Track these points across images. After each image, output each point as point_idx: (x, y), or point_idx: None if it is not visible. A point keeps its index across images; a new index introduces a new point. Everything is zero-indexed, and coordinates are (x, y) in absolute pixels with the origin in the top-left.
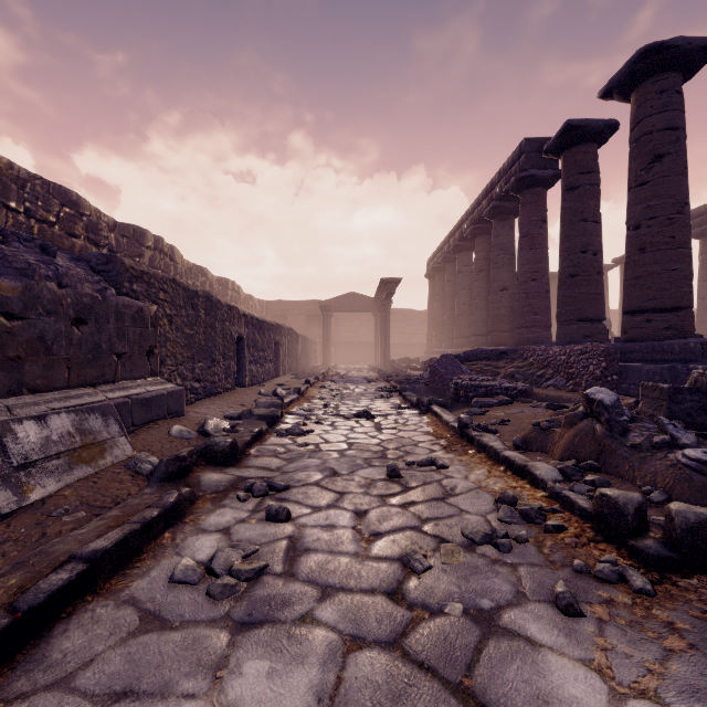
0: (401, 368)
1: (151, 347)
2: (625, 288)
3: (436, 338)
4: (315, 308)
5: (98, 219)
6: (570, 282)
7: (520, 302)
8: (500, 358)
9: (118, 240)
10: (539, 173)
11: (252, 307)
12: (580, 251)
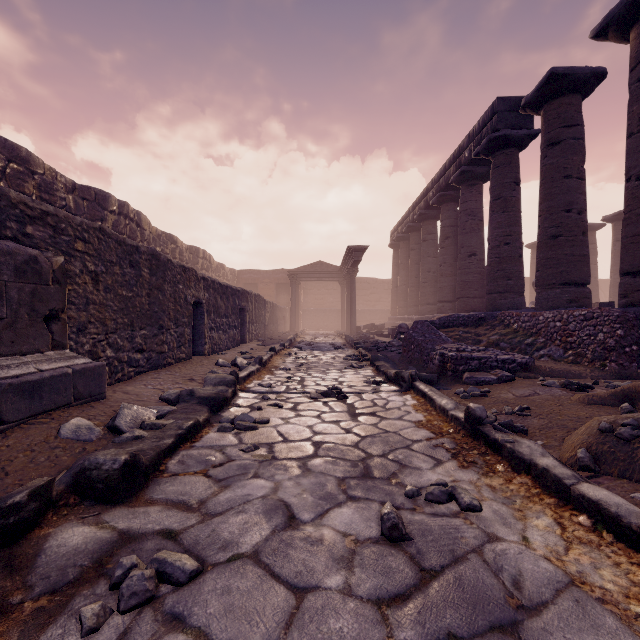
0: (368, 334)
1: (54, 310)
2: (626, 246)
3: (400, 305)
4: (284, 277)
5: (54, 179)
6: (552, 243)
7: (492, 266)
8: (479, 324)
9: (77, 202)
10: (513, 133)
11: (223, 275)
12: (563, 210)
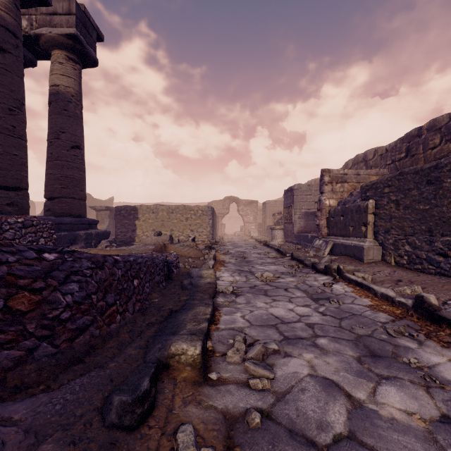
0: None
1: (364, 223)
2: None
3: None
4: None
5: None
6: None
7: None
8: None
9: None
10: None
11: None
12: None
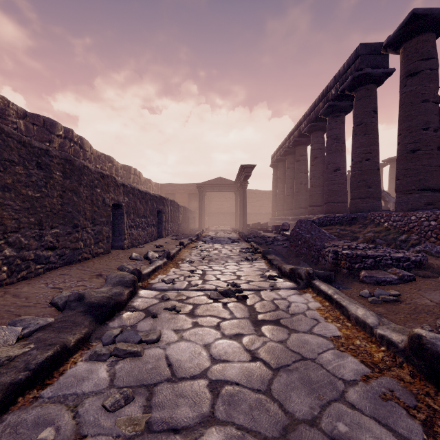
0: (256, 230)
1: None
2: None
3: (279, 209)
4: (194, 189)
5: (6, 106)
6: (412, 156)
7: (356, 177)
8: (352, 223)
9: (28, 126)
10: (373, 71)
11: (150, 187)
12: (421, 128)
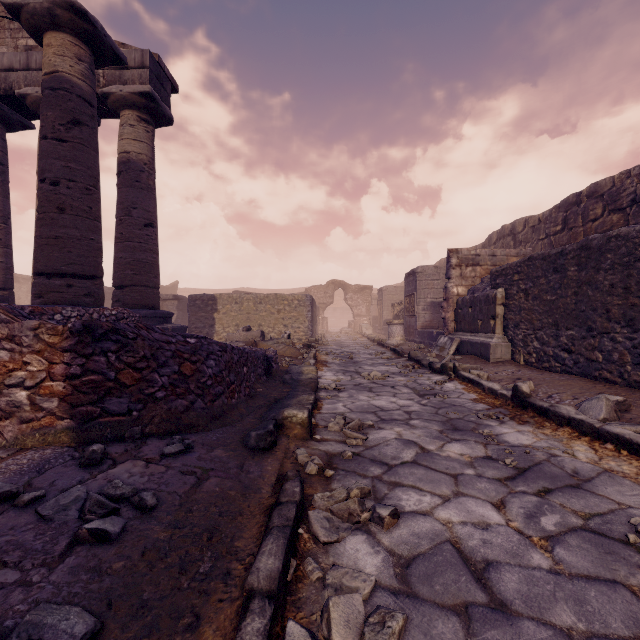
0: None
1: (493, 316)
2: None
3: None
4: None
5: None
6: None
7: None
8: None
9: None
10: None
11: None
12: None
